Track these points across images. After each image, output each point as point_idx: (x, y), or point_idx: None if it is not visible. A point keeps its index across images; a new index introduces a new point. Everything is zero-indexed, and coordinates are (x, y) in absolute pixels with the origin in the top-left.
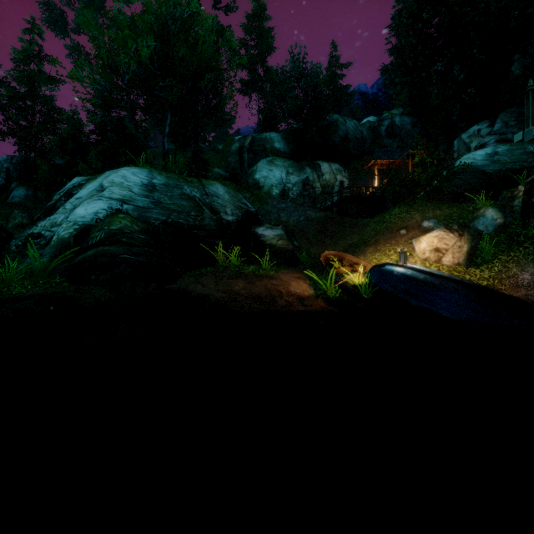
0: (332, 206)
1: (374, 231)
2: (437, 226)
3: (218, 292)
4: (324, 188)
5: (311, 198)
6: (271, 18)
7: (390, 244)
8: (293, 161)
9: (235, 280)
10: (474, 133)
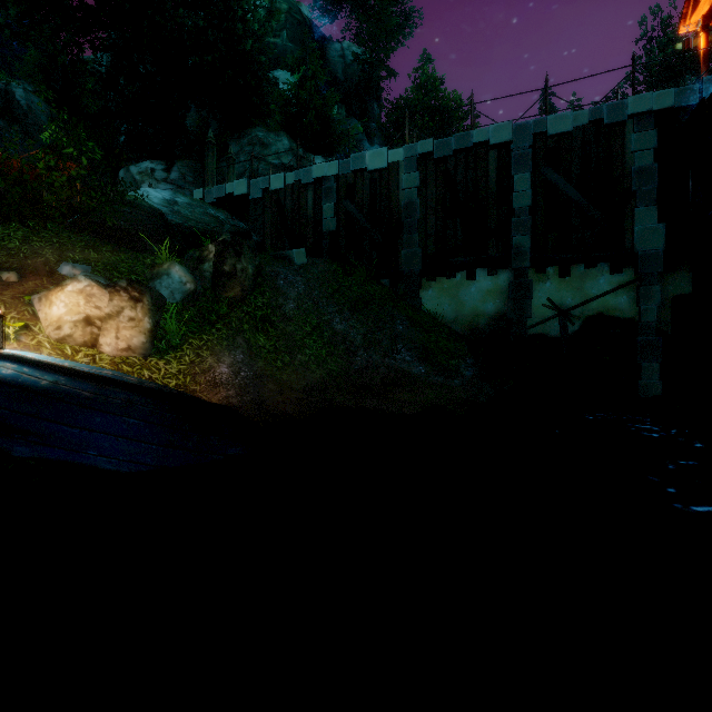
0: None
1: None
2: (91, 276)
3: None
4: None
5: None
6: None
7: None
8: None
9: None
10: (147, 170)
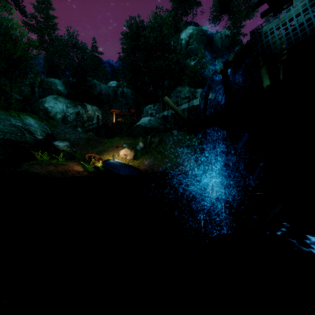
0: (92, 130)
1: (108, 146)
2: (126, 147)
3: (43, 171)
4: (89, 118)
5: (81, 122)
6: (55, 10)
7: (112, 152)
8: (70, 100)
9: (49, 166)
10: (149, 107)
